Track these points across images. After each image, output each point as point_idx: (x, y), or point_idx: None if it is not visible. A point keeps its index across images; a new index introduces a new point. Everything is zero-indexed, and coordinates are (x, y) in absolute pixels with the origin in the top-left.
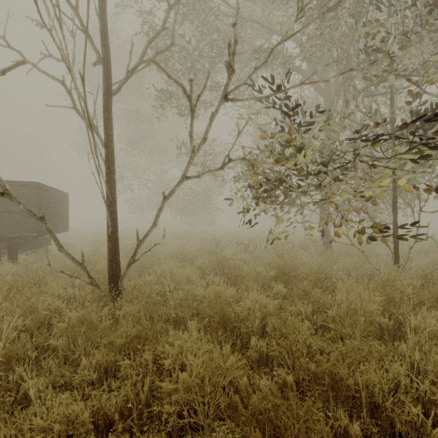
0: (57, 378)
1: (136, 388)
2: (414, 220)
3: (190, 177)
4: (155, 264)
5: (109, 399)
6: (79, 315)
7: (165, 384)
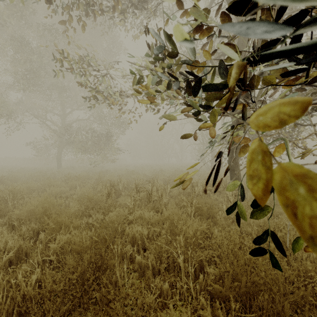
0: None
1: None
2: None
3: None
4: None
5: None
6: None
7: None
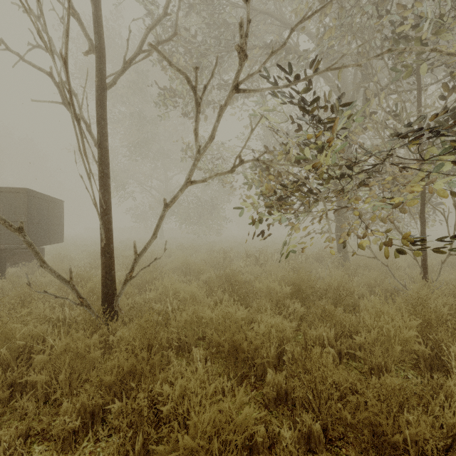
0: (32, 425)
1: (124, 449)
2: (448, 230)
3: (195, 182)
4: (157, 278)
5: (94, 453)
6: (63, 344)
7: (161, 448)
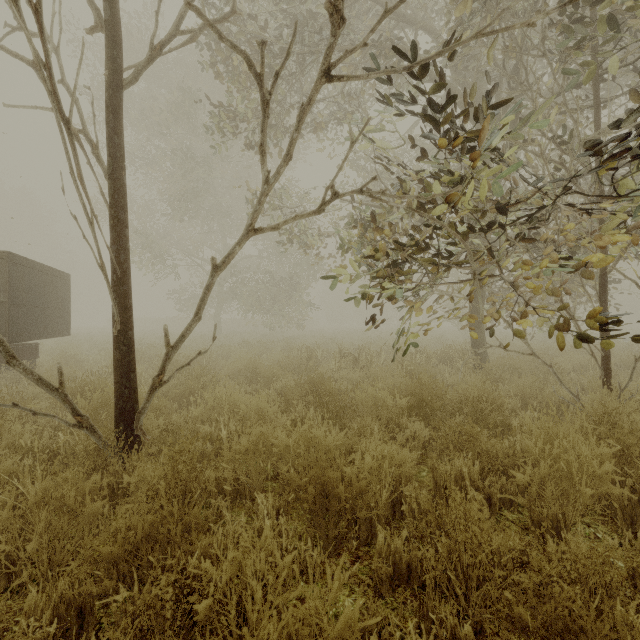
0: None
1: None
2: None
3: (262, 229)
4: (207, 388)
5: None
6: (39, 491)
7: None
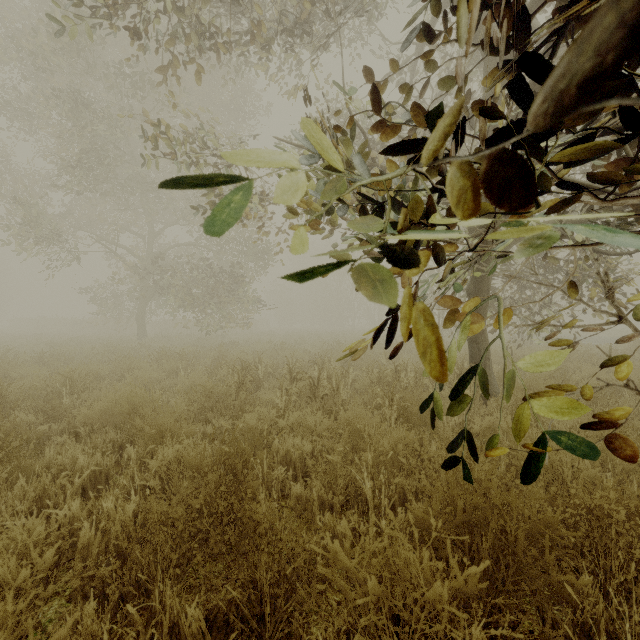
0: None
1: None
2: None
3: None
4: (1, 473)
5: None
6: None
7: None
